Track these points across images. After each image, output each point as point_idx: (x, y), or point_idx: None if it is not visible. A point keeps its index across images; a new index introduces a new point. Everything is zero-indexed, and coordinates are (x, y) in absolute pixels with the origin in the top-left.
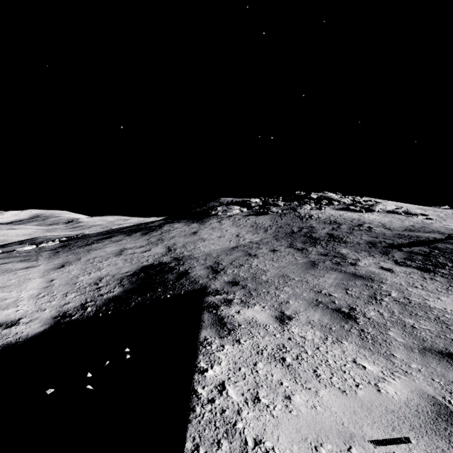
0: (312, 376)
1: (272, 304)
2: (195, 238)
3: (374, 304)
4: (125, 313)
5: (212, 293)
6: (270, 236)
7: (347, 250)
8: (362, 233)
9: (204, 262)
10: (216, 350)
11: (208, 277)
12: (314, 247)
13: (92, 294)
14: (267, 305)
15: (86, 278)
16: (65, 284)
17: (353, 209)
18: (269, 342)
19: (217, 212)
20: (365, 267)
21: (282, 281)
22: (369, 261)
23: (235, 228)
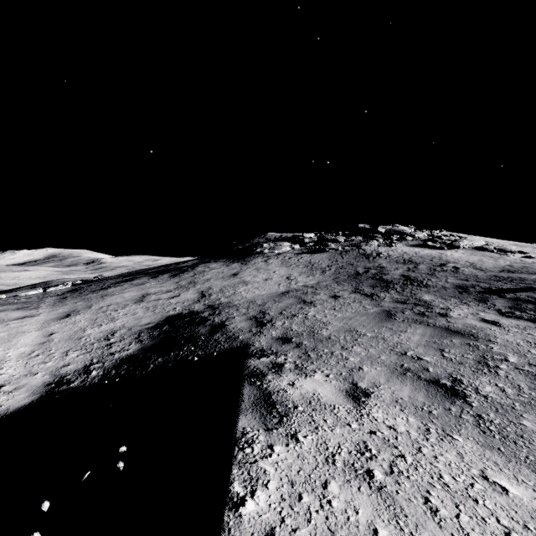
0: (424, 512)
1: (338, 371)
2: (235, 280)
3: (486, 373)
4: (140, 379)
5: (256, 354)
6: (329, 278)
7: (430, 297)
8: (446, 274)
9: (246, 312)
10: (261, 456)
11: (251, 331)
12: (387, 292)
13: (100, 352)
14: (332, 372)
15: (95, 331)
16: (67, 339)
17: (432, 245)
18: (342, 439)
19: (263, 250)
20: (461, 320)
21: (349, 337)
22: (464, 311)
23: (285, 268)
